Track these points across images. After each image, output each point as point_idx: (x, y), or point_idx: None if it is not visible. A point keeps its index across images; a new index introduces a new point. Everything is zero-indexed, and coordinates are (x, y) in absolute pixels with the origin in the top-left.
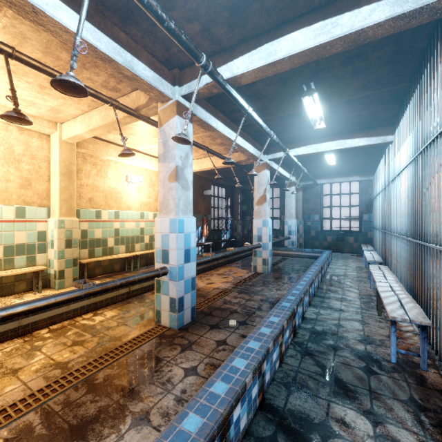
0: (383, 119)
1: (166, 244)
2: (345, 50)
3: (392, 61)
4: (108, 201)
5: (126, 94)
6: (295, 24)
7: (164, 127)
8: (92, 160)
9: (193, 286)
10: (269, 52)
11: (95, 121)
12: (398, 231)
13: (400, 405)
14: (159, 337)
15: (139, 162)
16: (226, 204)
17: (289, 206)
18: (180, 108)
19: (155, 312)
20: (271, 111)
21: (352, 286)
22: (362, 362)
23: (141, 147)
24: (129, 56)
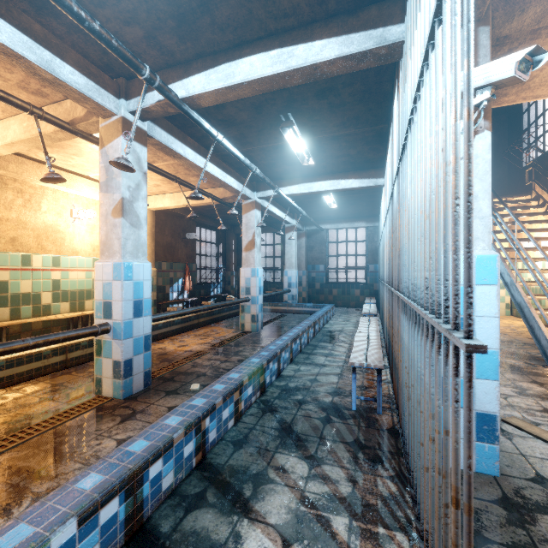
0: (373, 161)
1: (109, 295)
2: (315, 83)
3: (365, 100)
4: (42, 242)
5: (58, 101)
6: (254, 47)
7: (106, 148)
8: (17, 186)
9: (146, 346)
10: (227, 73)
11: (14, 132)
12: (385, 279)
13: (343, 446)
14: (96, 409)
15: (91, 192)
16: (217, 250)
17: (289, 254)
18: (128, 126)
19: (95, 381)
20: (252, 141)
21: (344, 341)
22: (324, 413)
23: (92, 172)
24: (48, 55)
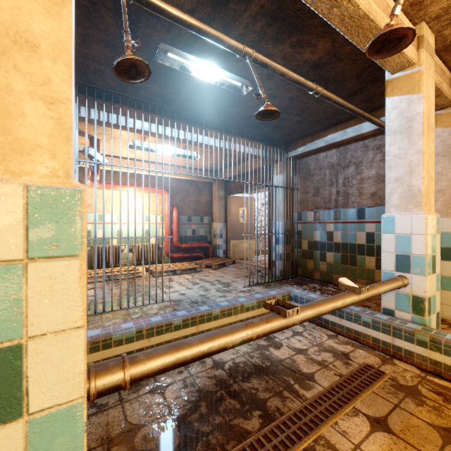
0: None
1: None
2: None
3: None
4: None
5: None
6: None
7: None
8: None
9: None
10: None
11: None
12: None
13: None
14: None
15: None
16: None
17: None
18: None
19: None
20: None
21: None
22: None
23: None
24: None
